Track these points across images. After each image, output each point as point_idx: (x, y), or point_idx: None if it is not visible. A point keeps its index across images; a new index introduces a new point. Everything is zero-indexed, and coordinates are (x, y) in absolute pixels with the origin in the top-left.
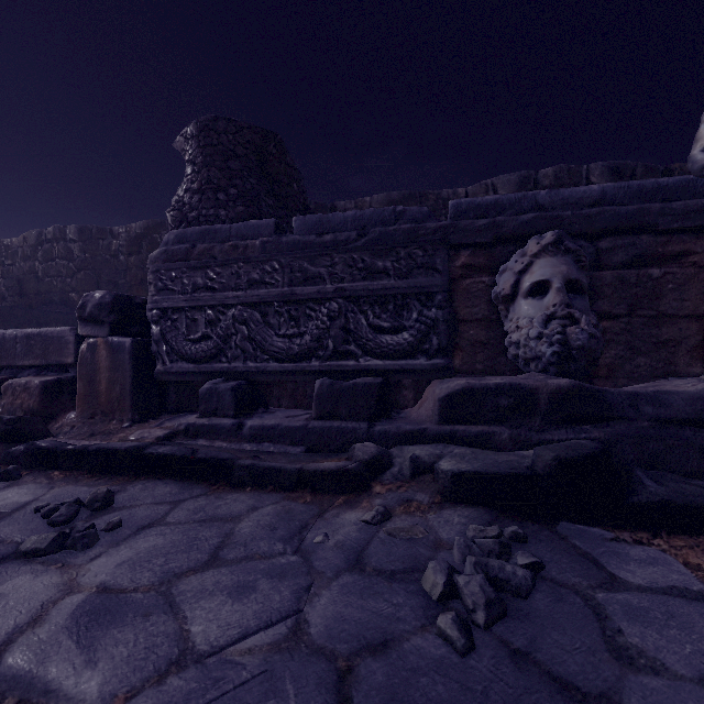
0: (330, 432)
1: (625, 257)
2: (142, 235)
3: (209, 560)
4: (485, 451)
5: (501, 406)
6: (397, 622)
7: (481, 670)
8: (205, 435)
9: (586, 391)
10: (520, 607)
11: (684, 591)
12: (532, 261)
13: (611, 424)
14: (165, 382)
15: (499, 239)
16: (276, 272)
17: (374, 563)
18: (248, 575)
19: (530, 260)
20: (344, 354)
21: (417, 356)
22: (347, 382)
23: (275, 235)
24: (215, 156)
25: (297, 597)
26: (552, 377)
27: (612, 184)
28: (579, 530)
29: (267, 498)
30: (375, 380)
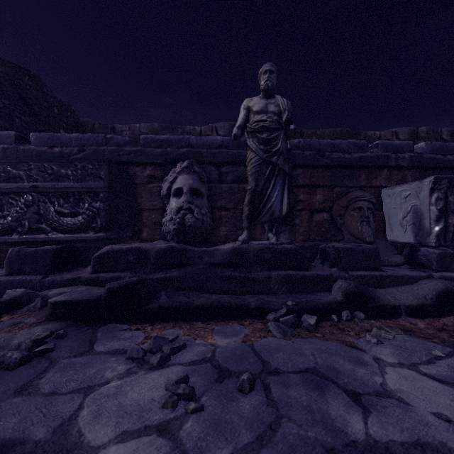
0: (13, 284)
1: (233, 177)
2: None
3: None
4: (98, 288)
5: (129, 260)
6: None
7: None
8: None
9: (176, 250)
10: (1, 375)
11: (120, 350)
12: (177, 176)
13: (186, 267)
14: None
15: (169, 161)
16: None
17: None
18: None
19: (176, 175)
20: (38, 230)
21: (88, 231)
22: (31, 249)
23: (15, 144)
24: None
25: None
26: (168, 243)
27: (227, 137)
28: (113, 327)
29: None
30: (54, 247)
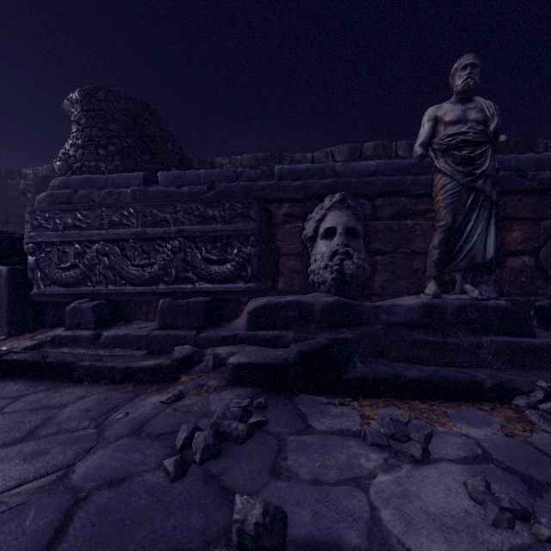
0: (167, 339)
1: (391, 212)
2: (48, 177)
3: (24, 436)
4: (268, 349)
5: (289, 316)
6: (142, 465)
7: (179, 489)
8: (68, 344)
9: (345, 305)
10: (234, 449)
11: (346, 431)
12: (327, 213)
13: (359, 327)
14: (43, 302)
15: (309, 196)
16: (132, 216)
17: (151, 430)
18: (48, 445)
19: (325, 212)
20: (184, 280)
21: (237, 281)
22: (182, 300)
23: (143, 186)
24: (96, 119)
25: (77, 456)
26: (329, 296)
27: (383, 161)
28: (309, 399)
29: (97, 390)
30: (204, 299)
